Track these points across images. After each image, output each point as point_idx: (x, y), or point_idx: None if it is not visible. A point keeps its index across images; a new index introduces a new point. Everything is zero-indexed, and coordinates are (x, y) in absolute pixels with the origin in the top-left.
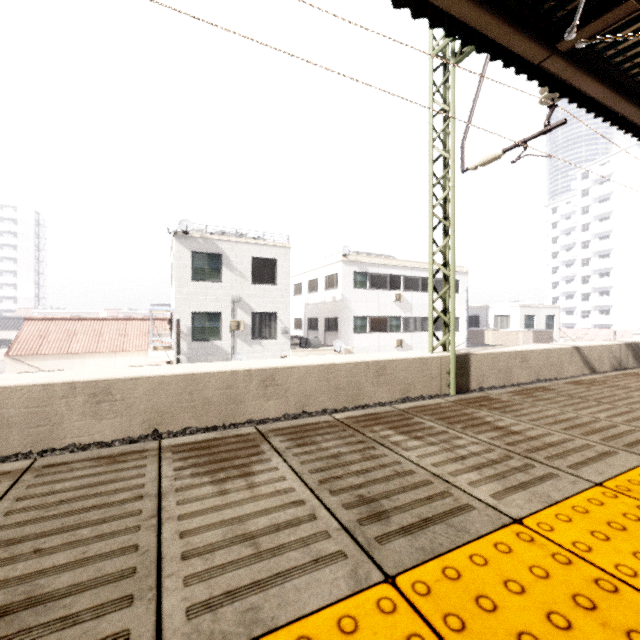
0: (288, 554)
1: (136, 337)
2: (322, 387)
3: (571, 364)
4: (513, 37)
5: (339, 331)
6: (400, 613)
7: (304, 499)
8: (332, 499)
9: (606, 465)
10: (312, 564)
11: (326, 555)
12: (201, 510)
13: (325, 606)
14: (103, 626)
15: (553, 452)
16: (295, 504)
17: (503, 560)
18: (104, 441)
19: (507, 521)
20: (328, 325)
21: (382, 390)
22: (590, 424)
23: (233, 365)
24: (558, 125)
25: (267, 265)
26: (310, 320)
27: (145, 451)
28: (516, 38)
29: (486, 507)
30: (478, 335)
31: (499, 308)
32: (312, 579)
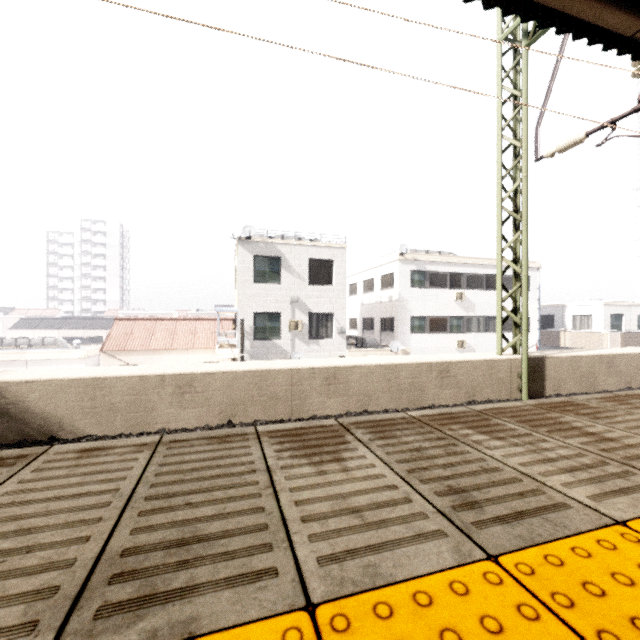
0: (392, 528)
1: (204, 336)
2: (383, 387)
3: None
4: (601, 11)
5: (396, 331)
6: (507, 586)
7: (396, 484)
8: (423, 487)
9: None
10: (416, 538)
11: (427, 532)
12: (307, 485)
13: (435, 571)
14: (255, 562)
15: None
16: (389, 488)
17: (608, 555)
18: (187, 428)
19: (609, 522)
20: (384, 325)
21: (446, 392)
22: None
23: (297, 363)
24: None
25: (324, 266)
26: (365, 320)
27: (246, 435)
28: (604, 12)
29: (584, 507)
30: (552, 337)
31: (578, 307)
32: (418, 549)
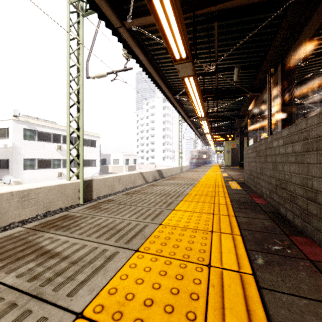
0: None
1: None
2: None
3: (139, 180)
4: (102, 1)
5: (10, 169)
6: None
7: None
8: None
9: (103, 274)
10: None
11: None
12: None
13: None
14: None
15: (70, 273)
16: None
17: None
18: None
19: None
20: (0, 164)
21: (27, 210)
22: (117, 226)
23: None
24: (129, 69)
25: None
26: None
27: None
28: (103, 3)
29: None
30: (106, 168)
31: (115, 155)
32: None
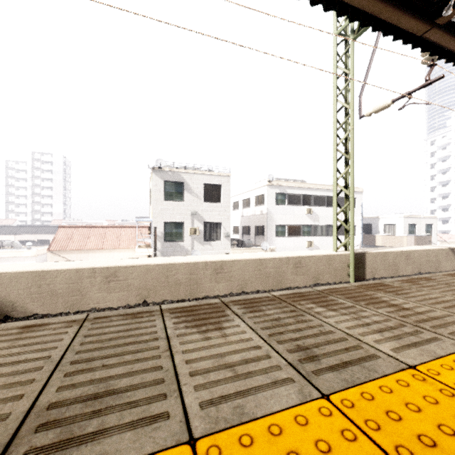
0: (256, 377)
1: (127, 239)
2: (256, 275)
3: (447, 261)
4: (401, 17)
5: (265, 235)
6: (335, 416)
7: (260, 345)
8: (279, 346)
9: None
10: (272, 384)
11: (280, 379)
12: (195, 348)
13: (285, 409)
14: (153, 409)
15: (436, 323)
16: (255, 348)
17: (403, 391)
18: (113, 307)
19: (404, 367)
20: (257, 231)
21: (299, 278)
22: None
23: (195, 258)
24: (437, 79)
25: (215, 189)
26: (244, 227)
27: (152, 311)
28: (403, 18)
29: (388, 357)
30: (370, 239)
31: (387, 218)
32: (274, 393)
